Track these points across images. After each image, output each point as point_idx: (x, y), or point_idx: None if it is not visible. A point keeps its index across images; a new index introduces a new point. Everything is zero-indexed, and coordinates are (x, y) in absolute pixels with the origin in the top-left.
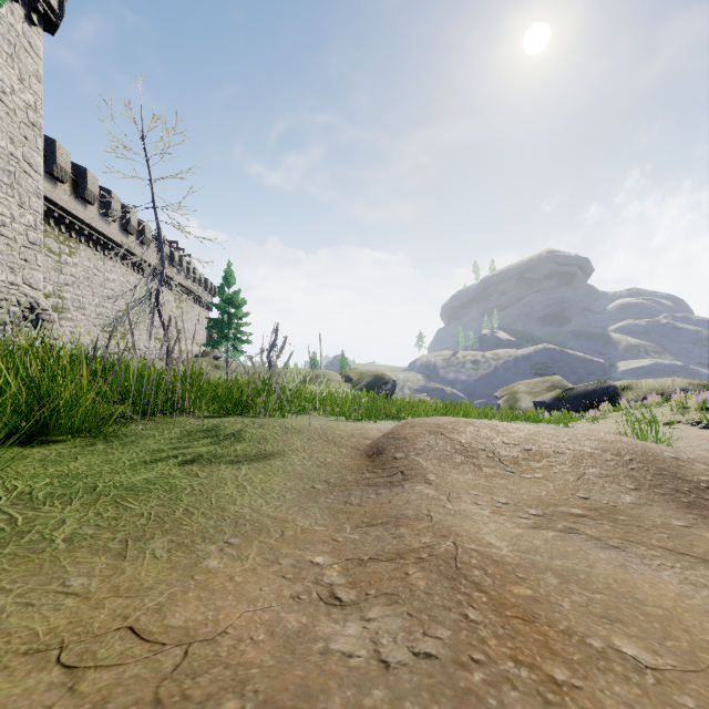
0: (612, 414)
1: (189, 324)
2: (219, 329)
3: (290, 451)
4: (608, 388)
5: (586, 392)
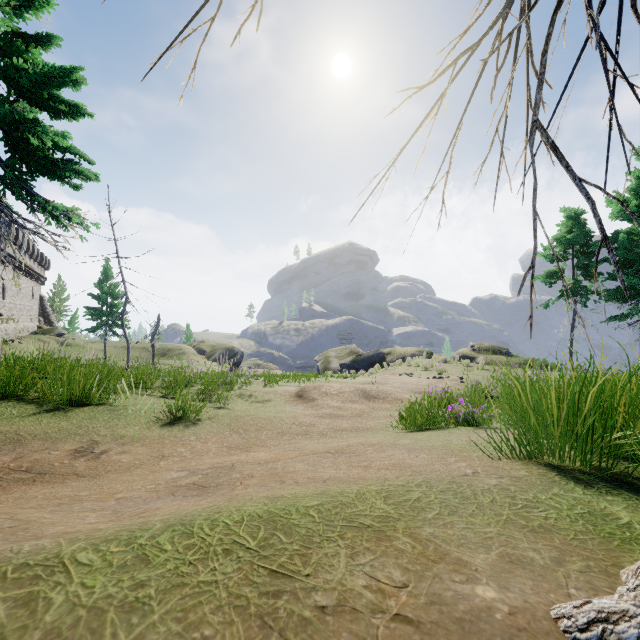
0: (379, 371)
1: (25, 300)
2: (99, 317)
3: (274, 398)
4: (380, 354)
5: (369, 357)
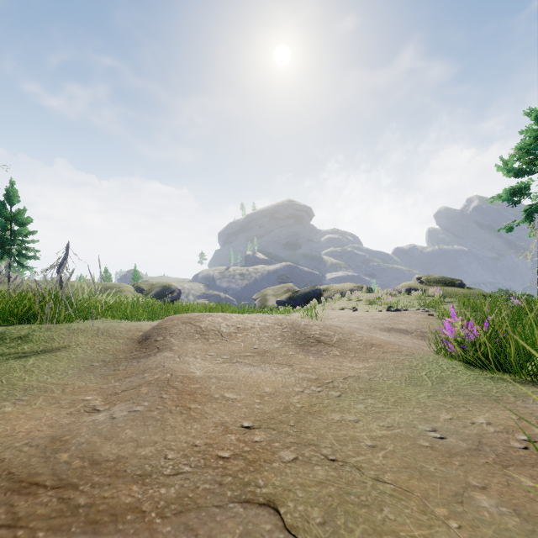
0: (317, 306)
1: None
2: None
3: (75, 345)
4: (317, 290)
5: (305, 293)
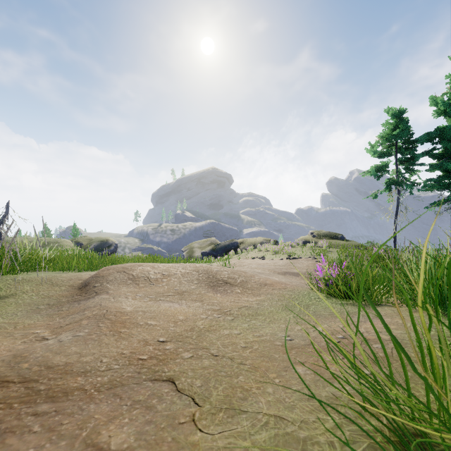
0: (234, 256)
1: None
2: None
3: (21, 293)
4: (234, 243)
5: (225, 246)
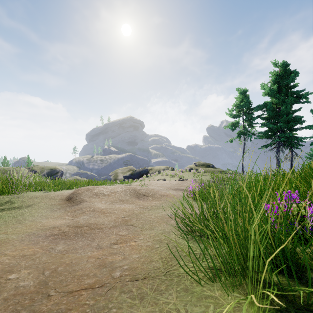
0: (146, 178)
1: None
2: None
3: (37, 203)
4: (146, 169)
5: (140, 171)
